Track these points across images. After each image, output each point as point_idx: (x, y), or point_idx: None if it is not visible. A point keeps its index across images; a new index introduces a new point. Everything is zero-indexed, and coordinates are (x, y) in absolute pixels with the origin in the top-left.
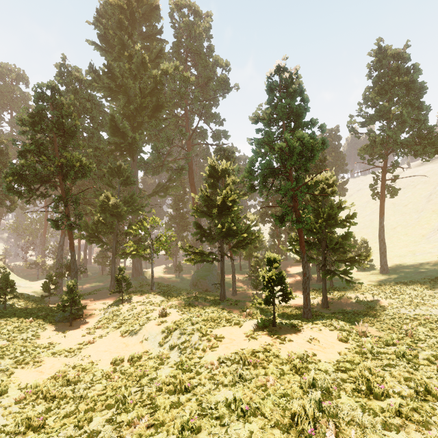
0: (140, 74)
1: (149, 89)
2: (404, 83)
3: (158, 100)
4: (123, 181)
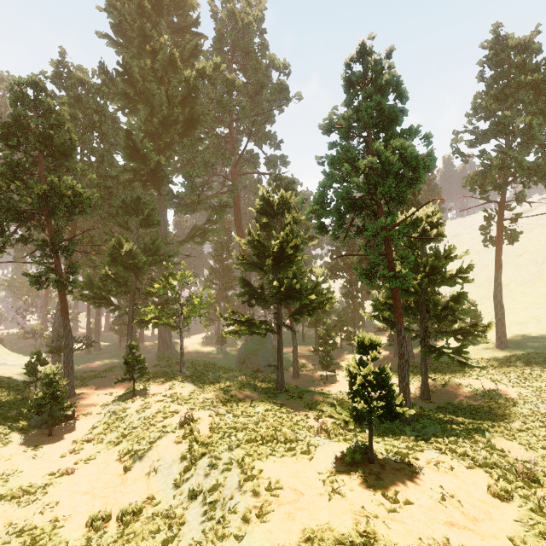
0: (168, 77)
1: (180, 96)
2: (534, 84)
3: (192, 111)
4: (143, 220)
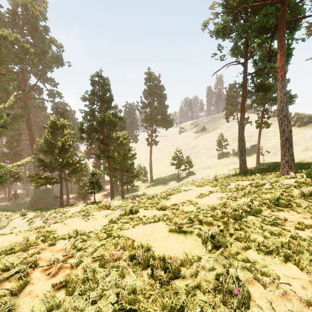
0: None
1: None
2: (158, 93)
3: None
4: None
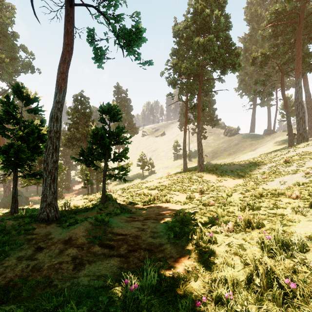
0: None
1: None
2: (126, 105)
3: None
4: None
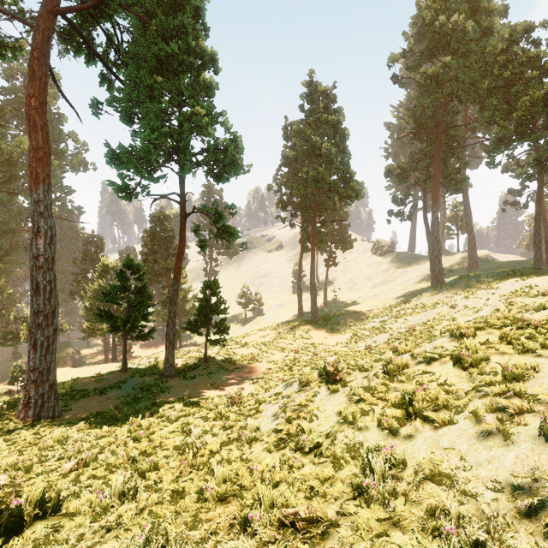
0: None
1: None
2: None
3: (11, 175)
4: None
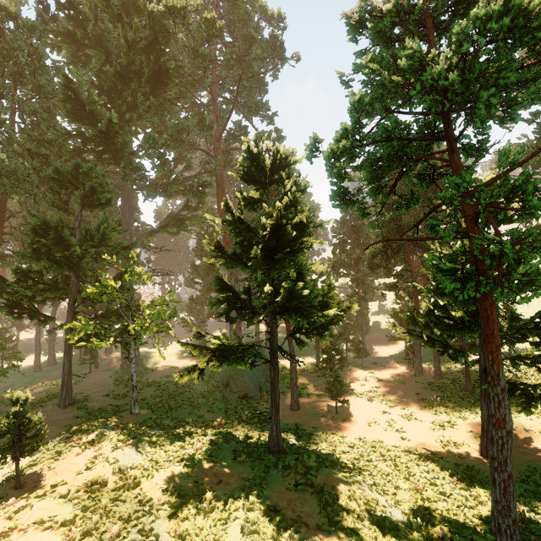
0: (131, 20)
1: (143, 40)
2: None
3: (160, 61)
4: (85, 198)
